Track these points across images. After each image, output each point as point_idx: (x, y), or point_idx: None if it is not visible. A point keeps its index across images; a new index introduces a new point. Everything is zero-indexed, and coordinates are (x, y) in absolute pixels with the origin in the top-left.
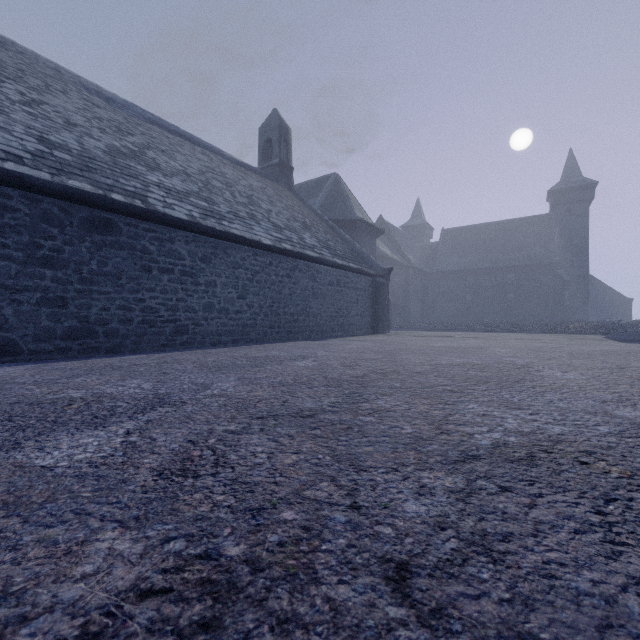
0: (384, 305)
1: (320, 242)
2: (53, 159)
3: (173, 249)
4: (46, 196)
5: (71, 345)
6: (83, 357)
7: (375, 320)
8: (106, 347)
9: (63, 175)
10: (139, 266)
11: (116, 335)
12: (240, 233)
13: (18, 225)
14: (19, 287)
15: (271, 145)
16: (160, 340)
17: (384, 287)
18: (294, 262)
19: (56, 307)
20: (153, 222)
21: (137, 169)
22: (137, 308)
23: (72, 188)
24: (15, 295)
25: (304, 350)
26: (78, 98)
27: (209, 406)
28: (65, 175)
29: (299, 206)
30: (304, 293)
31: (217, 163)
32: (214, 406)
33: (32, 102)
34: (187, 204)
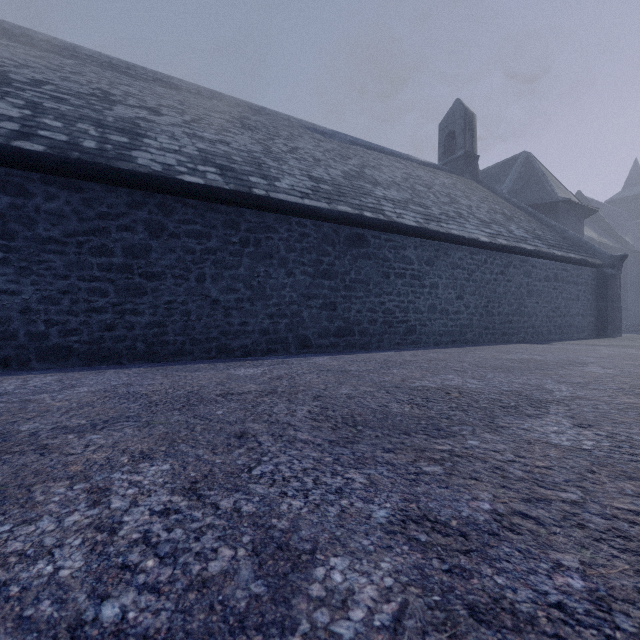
0: (614, 302)
1: (528, 233)
2: (322, 191)
3: (405, 255)
4: (324, 222)
5: (339, 341)
6: (346, 352)
7: (601, 320)
8: (360, 344)
9: (332, 203)
10: (381, 273)
11: (366, 334)
12: (459, 233)
13: (310, 247)
14: (310, 295)
15: (452, 138)
16: (395, 339)
17: (614, 279)
18: (508, 258)
19: (330, 310)
20: (390, 232)
21: (366, 187)
22: (380, 310)
23: (342, 212)
24: (308, 301)
25: (554, 354)
26: (309, 138)
27: (602, 409)
28: (333, 202)
29: (491, 196)
30: (518, 291)
31: (410, 168)
32: (608, 409)
33: (293, 150)
34: (410, 212)
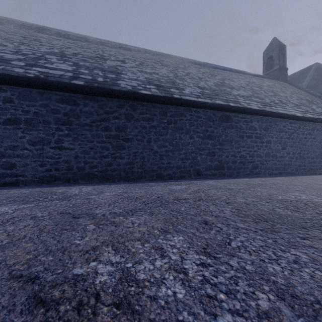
0: None
1: None
2: (206, 94)
3: (252, 125)
4: (208, 109)
5: (216, 172)
6: (220, 178)
7: None
8: (227, 174)
9: (212, 99)
10: (238, 135)
11: (230, 168)
12: (283, 112)
13: (201, 123)
14: (201, 148)
15: (271, 59)
16: (246, 171)
17: None
18: (313, 125)
19: (211, 156)
20: (244, 113)
21: (227, 90)
22: (238, 156)
23: (218, 104)
24: (200, 151)
25: None
26: (193, 67)
27: None
28: (213, 99)
29: (297, 90)
30: (320, 144)
31: (248, 78)
32: None
33: (187, 74)
34: (253, 102)
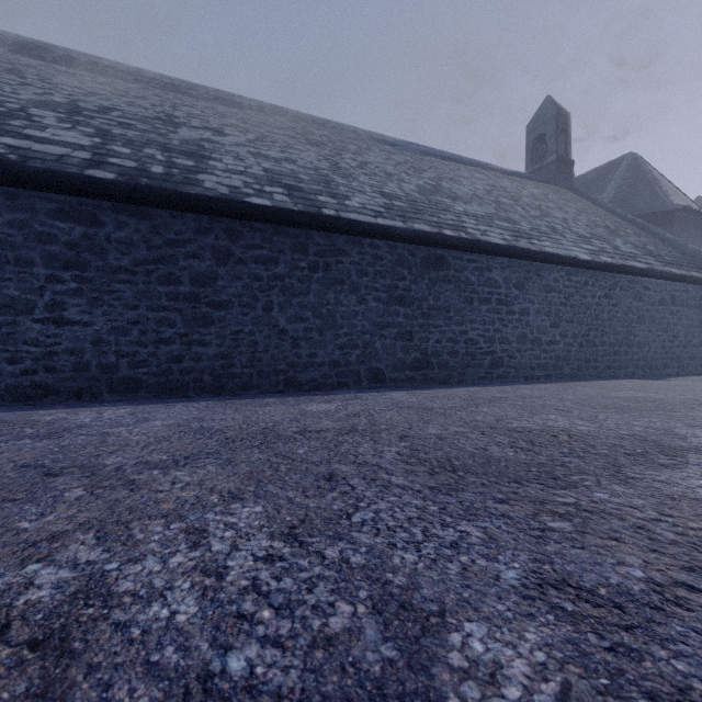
0: None
1: (637, 248)
2: (396, 209)
3: (490, 277)
4: (399, 242)
5: (415, 375)
6: (424, 387)
7: None
8: (439, 378)
9: (408, 221)
10: (463, 298)
11: (446, 367)
12: (554, 251)
13: (383, 271)
14: (384, 324)
15: (542, 141)
16: (479, 373)
17: None
18: (613, 278)
19: (406, 340)
20: (474, 252)
21: (444, 202)
22: (461, 340)
23: (419, 231)
24: (382, 331)
25: (676, 392)
26: (378, 151)
27: None
28: (409, 221)
29: (590, 207)
30: (626, 317)
31: (493, 178)
32: None
33: (362, 164)
34: (495, 228)
